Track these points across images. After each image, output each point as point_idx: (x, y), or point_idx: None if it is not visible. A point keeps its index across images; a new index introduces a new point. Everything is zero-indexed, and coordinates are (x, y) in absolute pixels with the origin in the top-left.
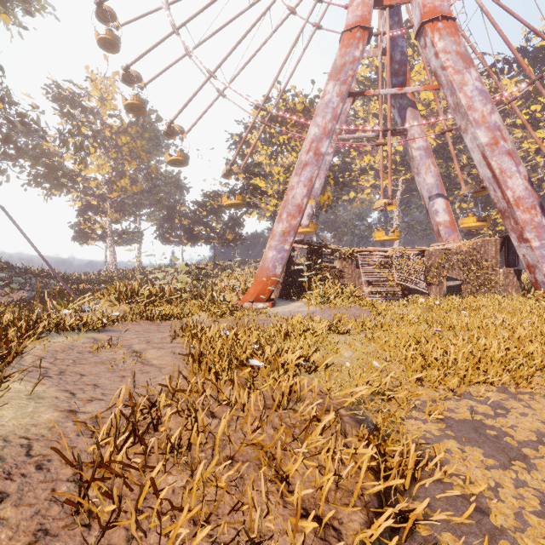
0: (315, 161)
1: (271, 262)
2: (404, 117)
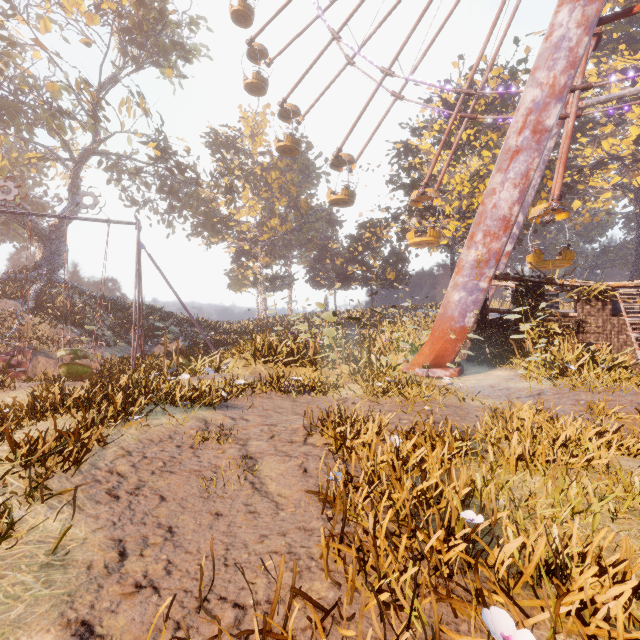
0: (534, 143)
1: (456, 308)
2: None
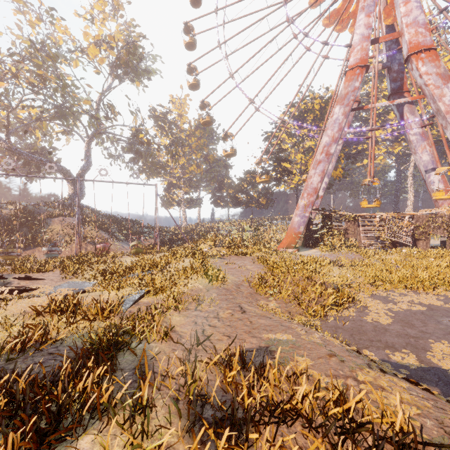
0: (326, 159)
1: (296, 224)
2: (401, 112)
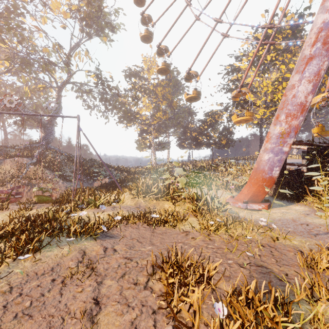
0: (324, 51)
1: (266, 165)
2: None
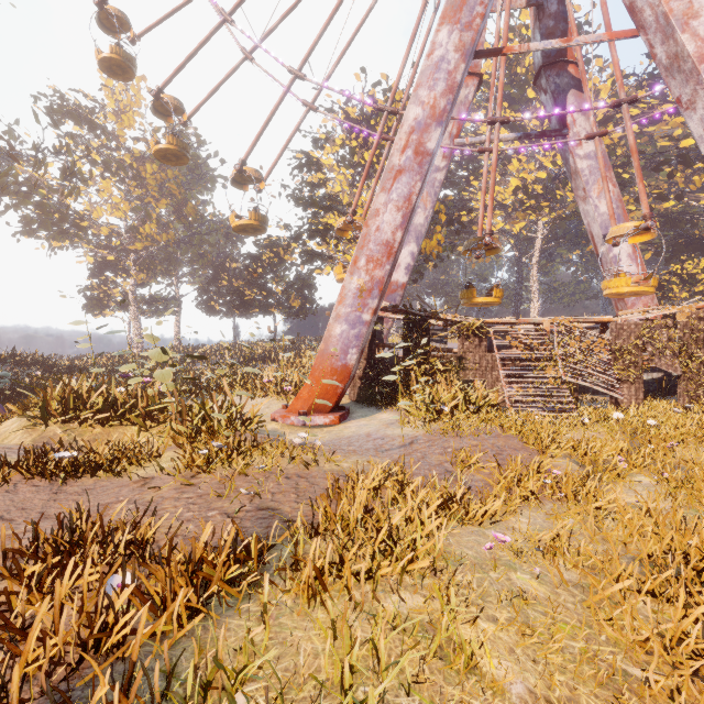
0: (416, 165)
1: (338, 344)
2: (562, 107)
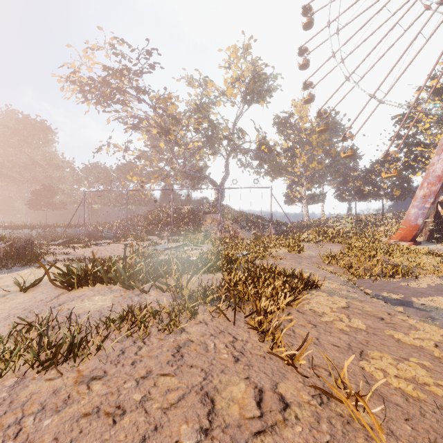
0: None
1: (412, 216)
2: None
